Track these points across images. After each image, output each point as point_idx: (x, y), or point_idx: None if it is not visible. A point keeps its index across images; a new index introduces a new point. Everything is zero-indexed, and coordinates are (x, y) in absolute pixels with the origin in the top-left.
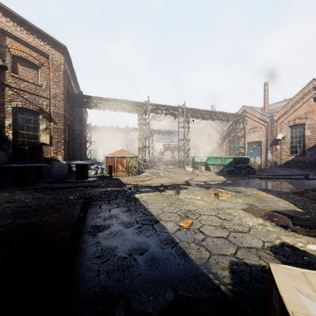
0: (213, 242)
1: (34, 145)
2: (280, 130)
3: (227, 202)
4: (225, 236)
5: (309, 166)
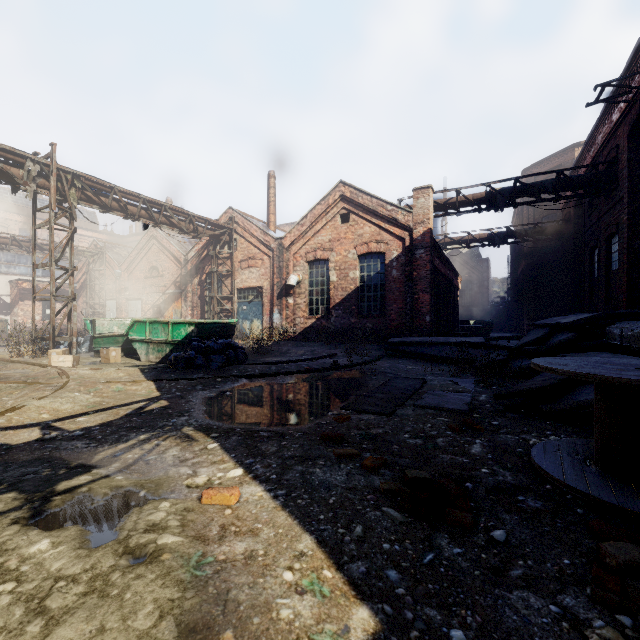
0: None
1: None
2: (293, 268)
3: None
4: None
5: (335, 338)
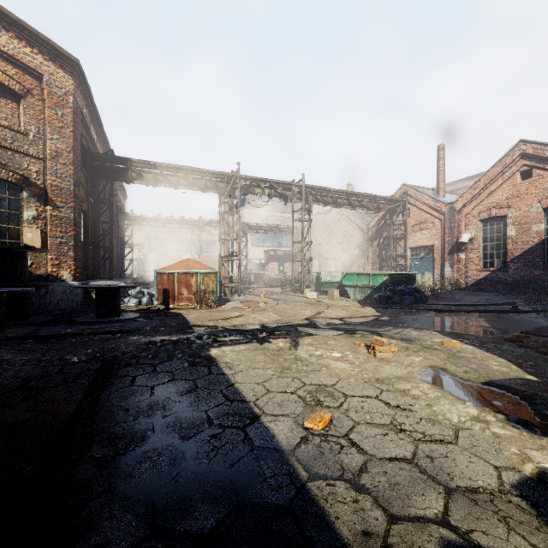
0: (386, 475)
1: (8, 250)
2: (465, 227)
3: (394, 364)
4: (410, 456)
5: (514, 289)
